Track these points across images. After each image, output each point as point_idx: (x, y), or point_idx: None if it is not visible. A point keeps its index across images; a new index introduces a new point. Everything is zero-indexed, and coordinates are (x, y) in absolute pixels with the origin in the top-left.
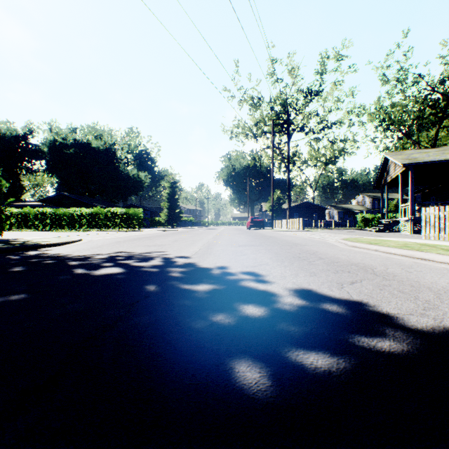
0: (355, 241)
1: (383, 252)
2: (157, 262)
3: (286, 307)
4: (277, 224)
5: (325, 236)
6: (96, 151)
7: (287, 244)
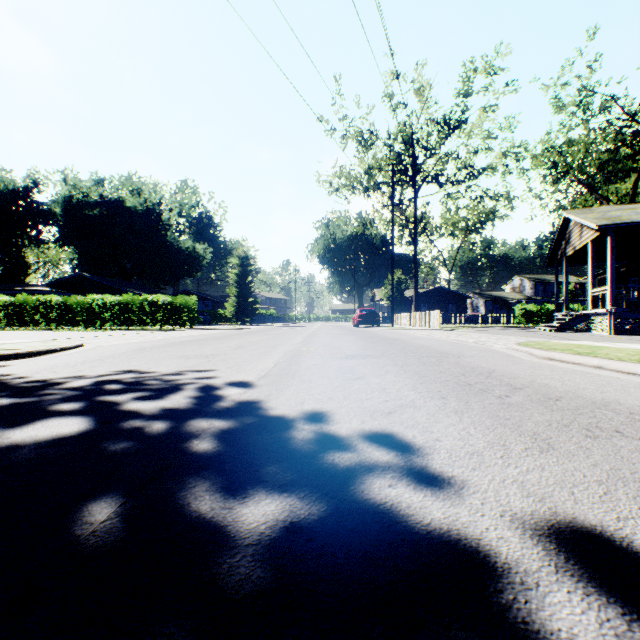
0: (546, 349)
1: (617, 372)
2: (180, 398)
3: None
4: (398, 320)
5: (483, 339)
6: (132, 212)
7: (430, 354)
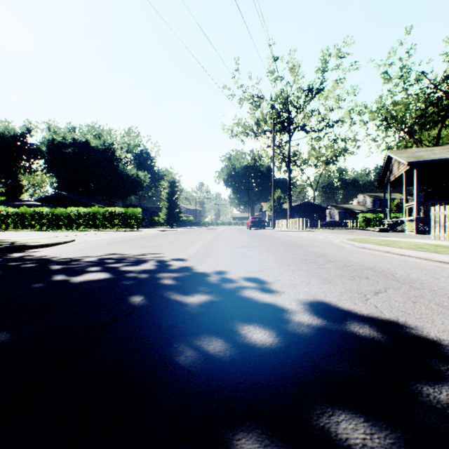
0: (362, 242)
1: (396, 254)
2: (150, 265)
3: (304, 330)
4: (278, 224)
5: (329, 237)
6: (95, 150)
7: (291, 245)
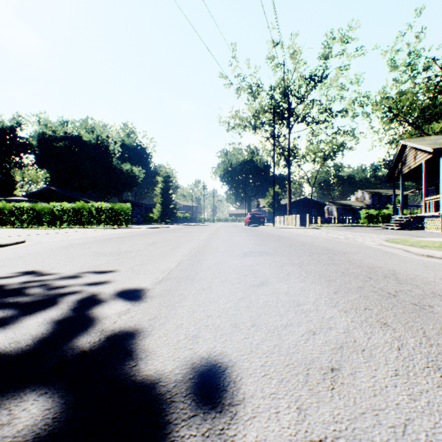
0: (420, 246)
1: None
2: (33, 324)
3: None
4: (277, 221)
5: (350, 236)
6: (88, 144)
7: (317, 250)
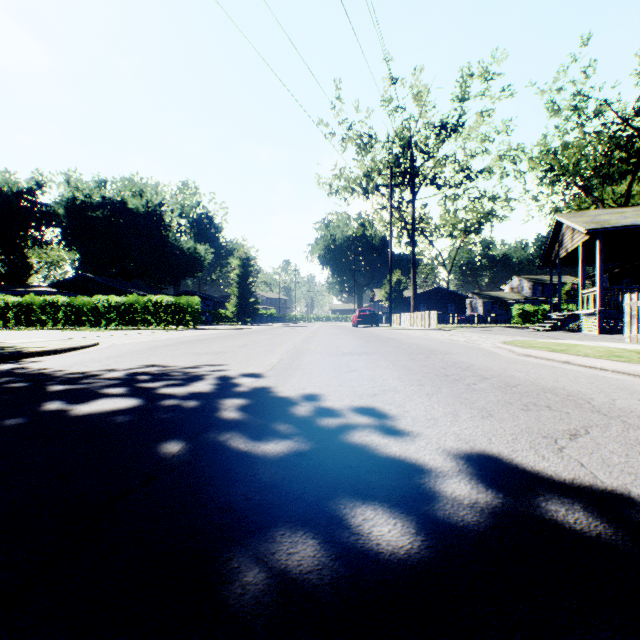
0: (526, 347)
1: (580, 366)
2: (203, 385)
3: (466, 516)
4: (396, 320)
5: (474, 338)
6: (134, 213)
7: (420, 351)
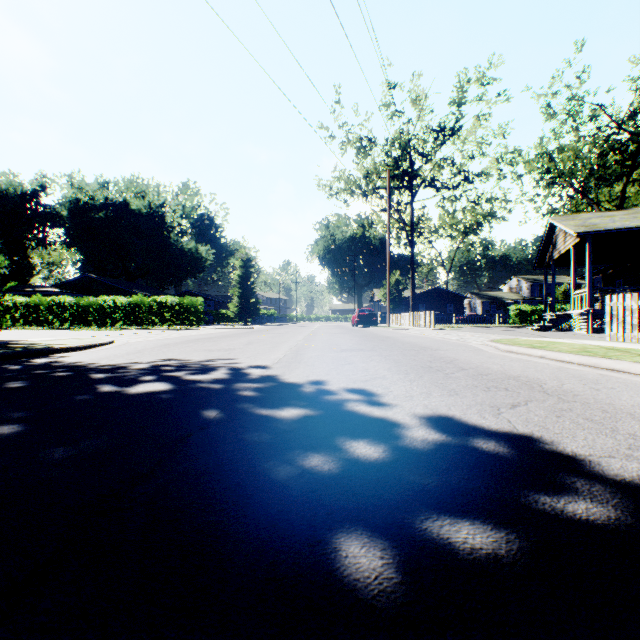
0: (510, 344)
1: (552, 360)
2: (222, 374)
3: (417, 445)
4: (395, 320)
5: (466, 337)
6: (137, 215)
7: (412, 348)
